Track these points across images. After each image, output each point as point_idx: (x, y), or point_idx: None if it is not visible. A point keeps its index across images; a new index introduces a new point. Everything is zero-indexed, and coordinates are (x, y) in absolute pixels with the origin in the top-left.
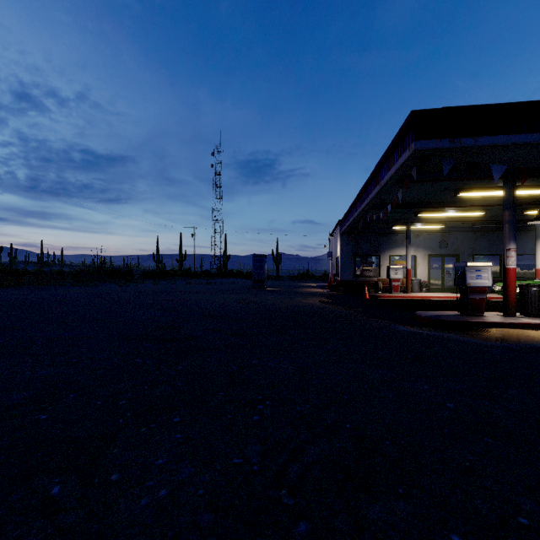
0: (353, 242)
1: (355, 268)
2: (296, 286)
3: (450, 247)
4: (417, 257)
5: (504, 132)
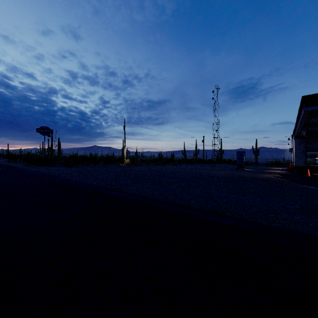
0: (305, 142)
1: (306, 158)
2: (265, 169)
3: None
4: None
5: None
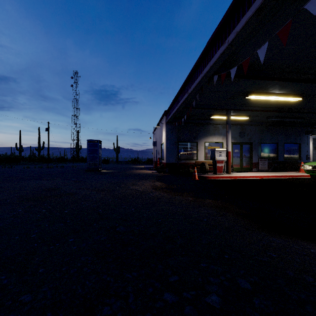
0: (177, 130)
1: (178, 152)
2: (128, 168)
3: (247, 137)
4: (224, 144)
5: None
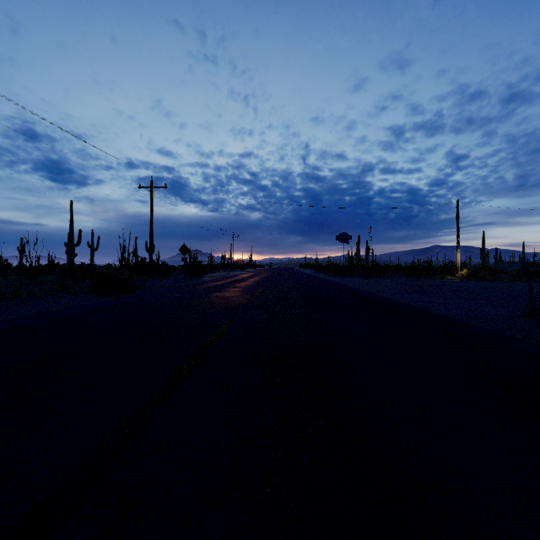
0: None
1: None
2: None
3: None
4: None
5: None
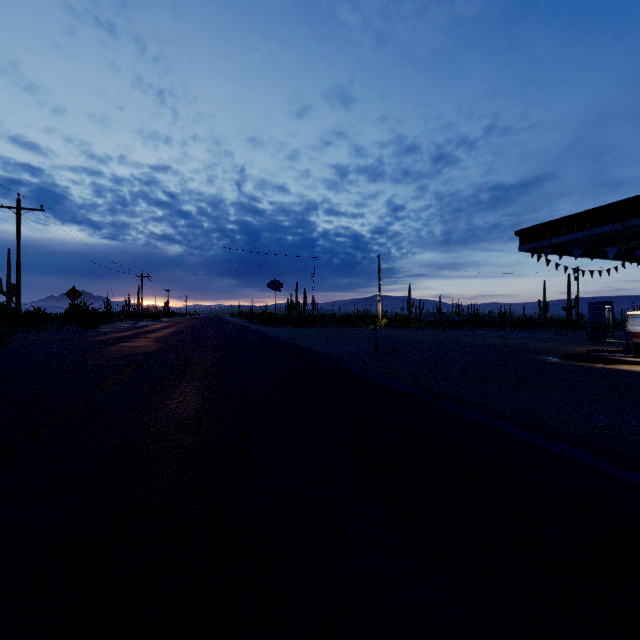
0: None
1: None
2: None
3: None
4: None
5: (566, 233)
